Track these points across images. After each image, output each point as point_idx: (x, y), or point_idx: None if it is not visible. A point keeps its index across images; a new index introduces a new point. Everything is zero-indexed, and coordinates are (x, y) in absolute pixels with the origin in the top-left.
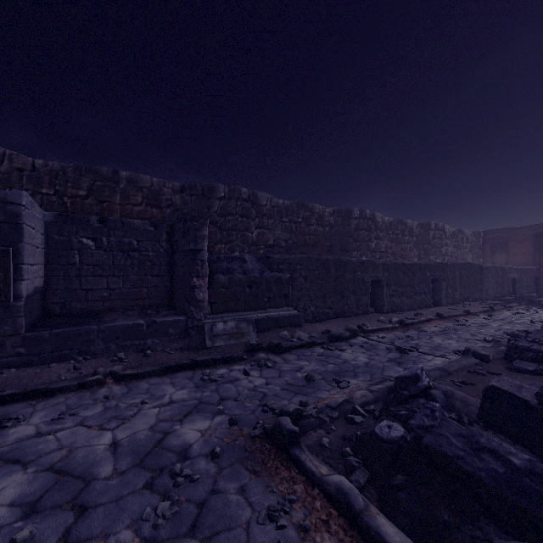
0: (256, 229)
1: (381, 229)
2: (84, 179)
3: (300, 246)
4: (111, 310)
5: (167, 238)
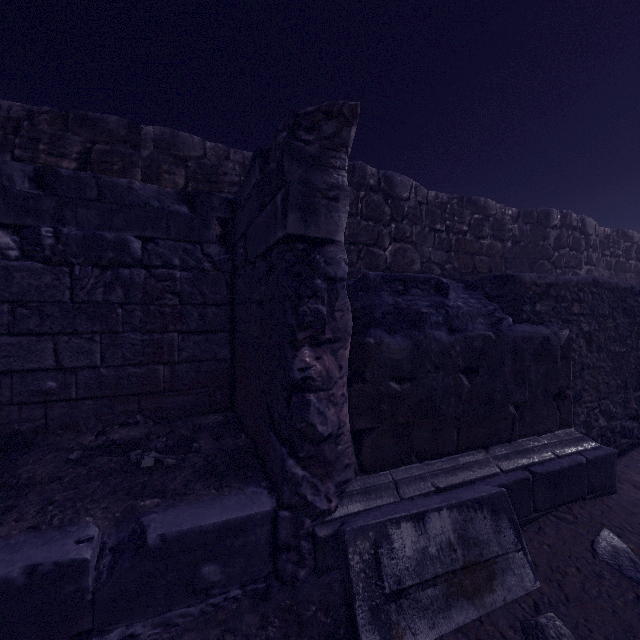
0: (391, 243)
1: (594, 246)
2: (71, 137)
3: (465, 275)
4: (69, 429)
5: (222, 237)
